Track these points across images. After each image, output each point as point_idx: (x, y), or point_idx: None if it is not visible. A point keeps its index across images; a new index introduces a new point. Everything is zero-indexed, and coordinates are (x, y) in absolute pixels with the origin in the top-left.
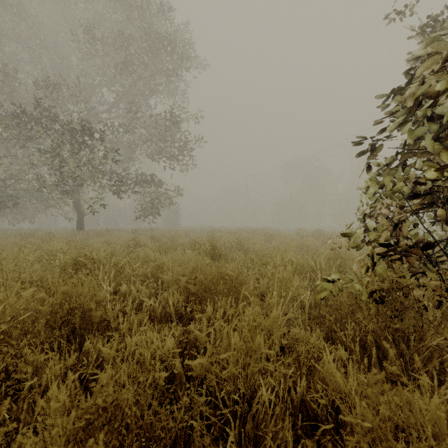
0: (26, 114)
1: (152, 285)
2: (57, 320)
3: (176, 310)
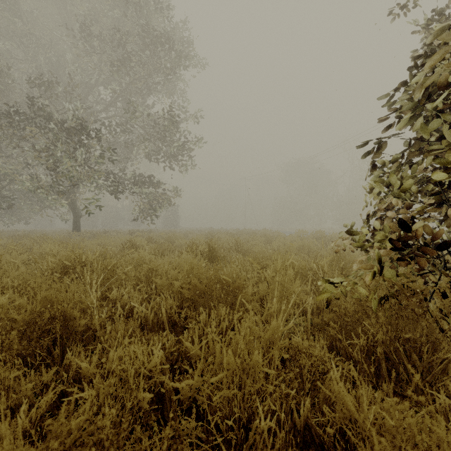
0: (20, 112)
1: (146, 290)
2: (35, 329)
3: (169, 317)
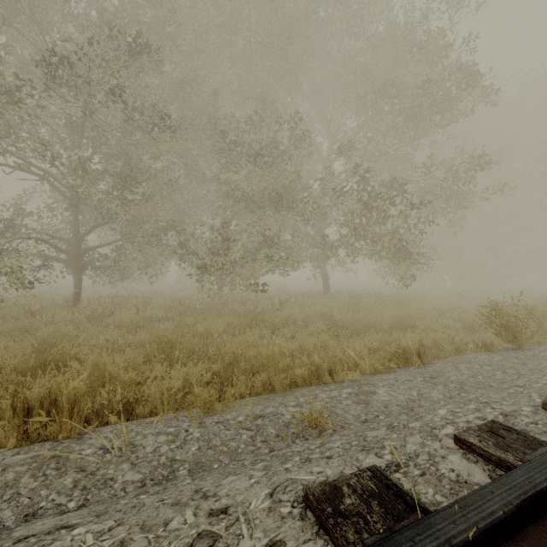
0: None
1: None
2: None
3: None
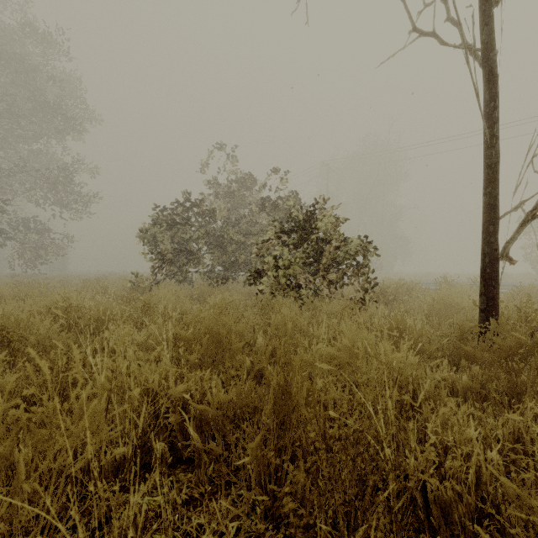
0: None
1: None
2: None
3: None
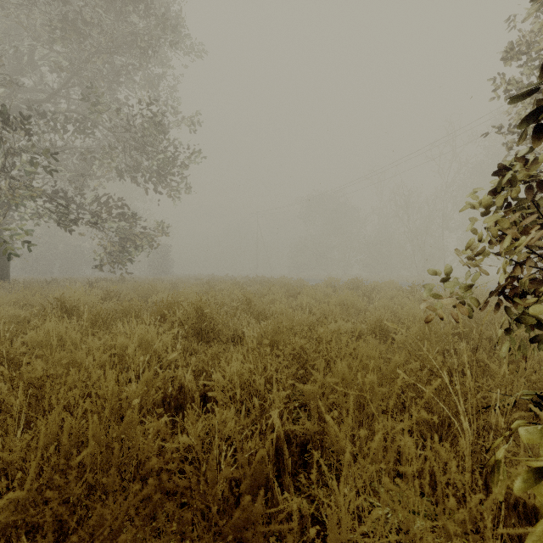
0: None
1: None
2: None
3: None
